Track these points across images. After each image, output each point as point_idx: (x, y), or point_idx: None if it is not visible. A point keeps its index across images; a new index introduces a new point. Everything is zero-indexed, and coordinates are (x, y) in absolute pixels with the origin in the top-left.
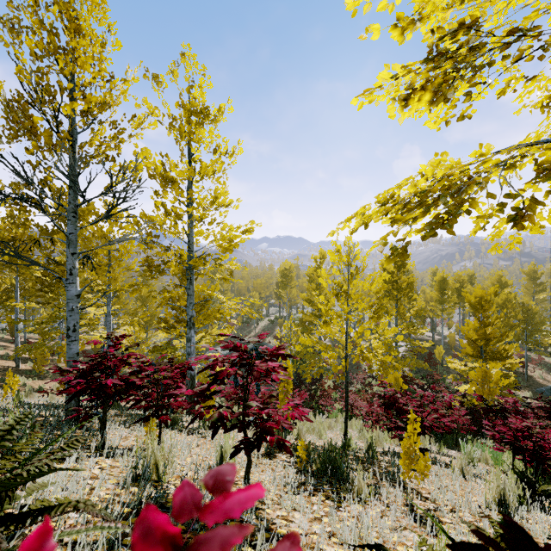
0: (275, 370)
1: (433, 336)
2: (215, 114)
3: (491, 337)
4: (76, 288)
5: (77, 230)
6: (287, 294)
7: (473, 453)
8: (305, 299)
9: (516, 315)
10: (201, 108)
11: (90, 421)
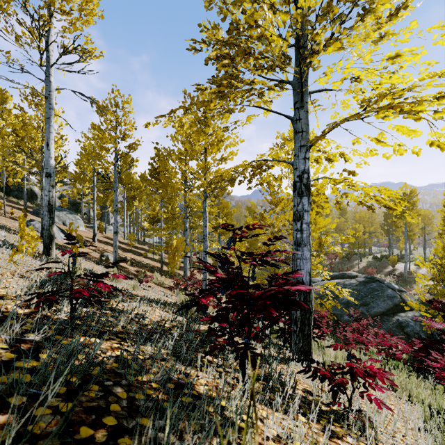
0: None
1: None
2: None
3: None
4: None
5: None
6: (405, 224)
7: None
8: None
9: None
10: None
11: None
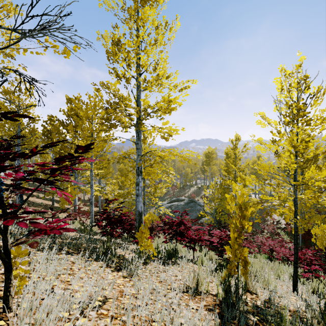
0: None
1: None
2: None
3: None
4: None
5: None
6: (209, 169)
7: None
8: (224, 169)
9: None
10: None
11: None
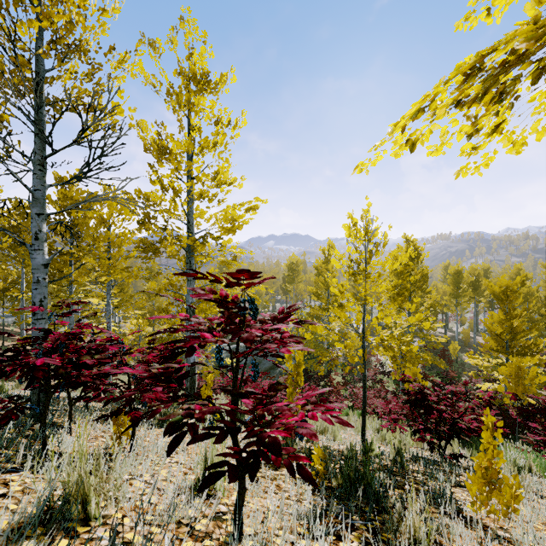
0: (283, 342)
1: (446, 332)
2: (216, 81)
3: (517, 331)
4: (43, 256)
5: (46, 187)
6: (294, 288)
7: (518, 461)
8: (312, 292)
9: (538, 309)
10: (200, 74)
11: (15, 418)
